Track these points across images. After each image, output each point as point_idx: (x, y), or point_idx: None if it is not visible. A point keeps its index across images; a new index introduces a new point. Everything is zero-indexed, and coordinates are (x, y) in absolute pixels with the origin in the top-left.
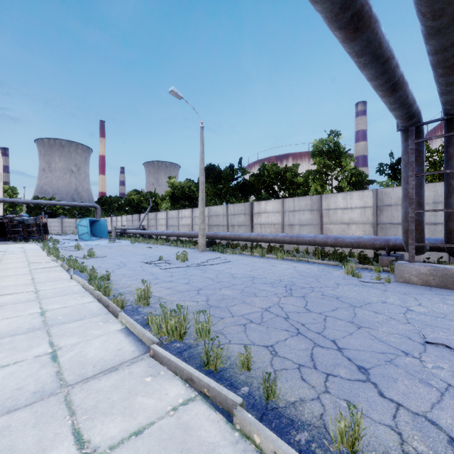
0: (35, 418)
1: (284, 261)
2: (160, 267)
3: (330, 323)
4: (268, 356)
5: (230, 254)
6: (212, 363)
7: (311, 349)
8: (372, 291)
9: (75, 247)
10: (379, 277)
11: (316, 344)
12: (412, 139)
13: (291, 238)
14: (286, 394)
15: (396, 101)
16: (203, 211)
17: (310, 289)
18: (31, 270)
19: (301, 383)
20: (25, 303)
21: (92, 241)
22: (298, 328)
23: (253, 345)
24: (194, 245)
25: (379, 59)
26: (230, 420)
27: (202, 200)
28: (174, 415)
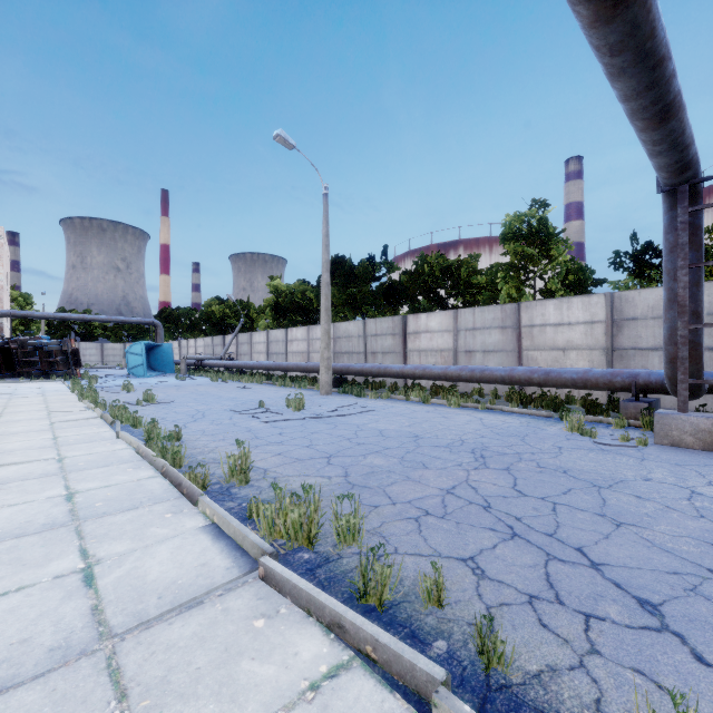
0: (51, 704)
1: (461, 410)
2: (262, 420)
3: (566, 517)
4: (470, 578)
5: (372, 398)
6: (373, 593)
7: (543, 565)
8: (622, 461)
9: (123, 387)
10: (627, 437)
11: (550, 555)
12: (684, 206)
13: (472, 373)
14: (520, 657)
15: (665, 138)
16: (328, 330)
17: (515, 457)
18: (53, 424)
19: (543, 633)
20: (41, 479)
21: (150, 378)
22: (511, 526)
23: (439, 558)
24: (311, 385)
25: (648, 60)
26: (423, 712)
27: (326, 312)
28: (316, 700)
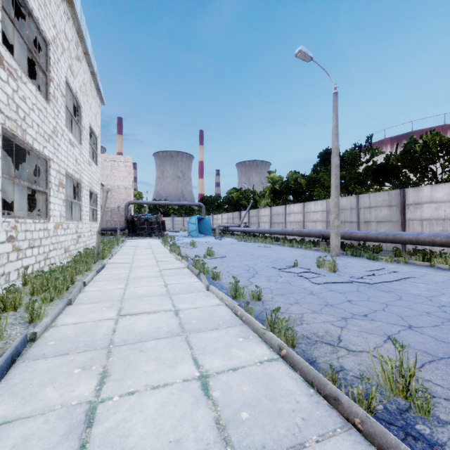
0: None
1: None
2: (311, 280)
3: None
4: None
5: (388, 262)
6: None
7: None
8: None
9: (190, 244)
10: None
11: None
12: None
13: None
14: None
15: None
16: (338, 203)
17: None
18: (161, 271)
19: None
20: (169, 340)
21: (200, 238)
22: None
23: None
24: (313, 246)
25: None
26: None
27: (336, 188)
28: None
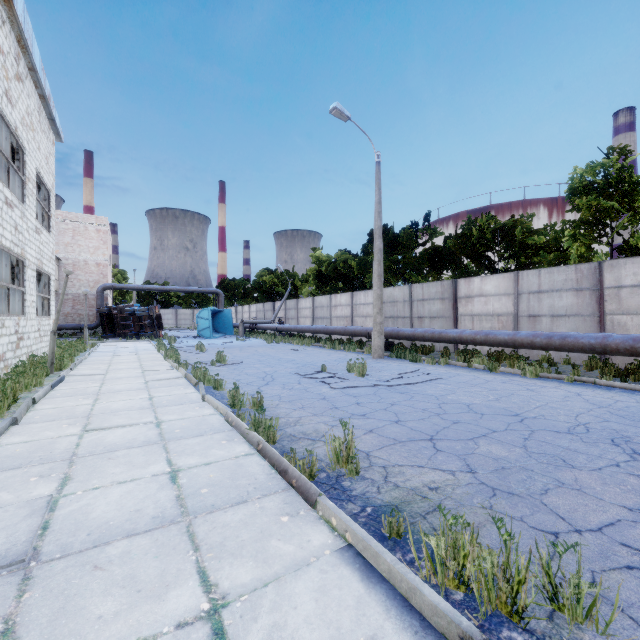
0: None
1: (542, 381)
2: (331, 386)
3: None
4: None
5: (429, 364)
6: None
7: None
8: None
9: (197, 347)
10: None
11: None
12: None
13: (550, 340)
14: None
15: None
16: (381, 295)
17: None
18: (147, 382)
19: None
20: (144, 447)
21: (215, 339)
22: None
23: None
24: (359, 348)
25: None
26: None
27: (379, 277)
28: None
